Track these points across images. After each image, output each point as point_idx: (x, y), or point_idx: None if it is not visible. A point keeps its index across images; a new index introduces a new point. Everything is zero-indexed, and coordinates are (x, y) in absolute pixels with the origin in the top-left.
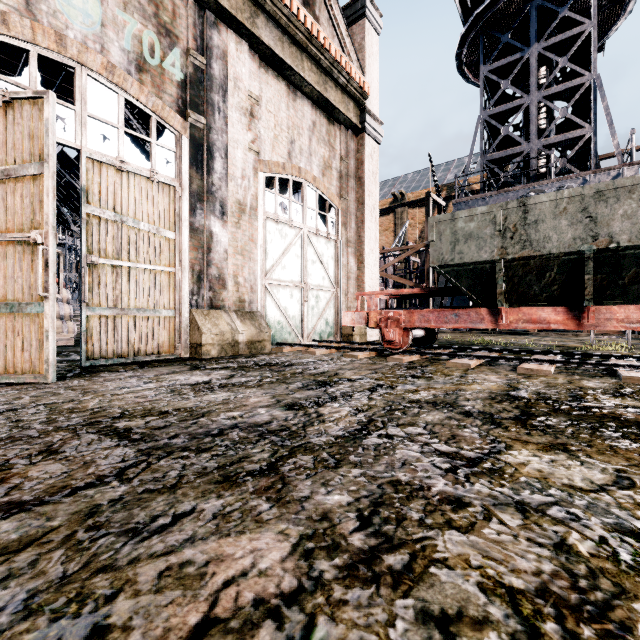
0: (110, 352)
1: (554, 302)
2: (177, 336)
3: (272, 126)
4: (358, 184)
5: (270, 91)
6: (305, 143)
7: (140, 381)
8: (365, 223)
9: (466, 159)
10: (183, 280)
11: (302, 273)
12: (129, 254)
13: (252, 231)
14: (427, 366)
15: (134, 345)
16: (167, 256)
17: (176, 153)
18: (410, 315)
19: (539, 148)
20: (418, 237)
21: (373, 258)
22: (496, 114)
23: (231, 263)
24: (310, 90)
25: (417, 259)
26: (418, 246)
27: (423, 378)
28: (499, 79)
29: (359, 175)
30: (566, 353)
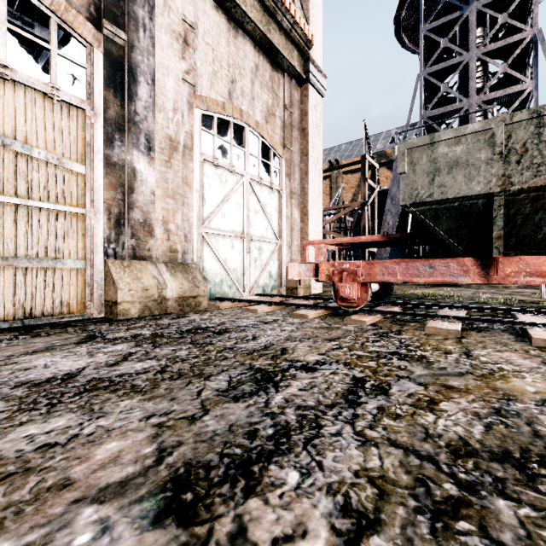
0: None
1: None
2: (88, 292)
3: (210, 60)
4: (302, 135)
5: (208, 21)
6: (247, 85)
7: None
8: (309, 175)
9: (393, 131)
10: (96, 224)
11: (244, 223)
12: (16, 188)
13: (186, 173)
14: (400, 332)
15: (24, 304)
16: (74, 194)
17: (86, 69)
18: (370, 267)
19: (479, 104)
20: (351, 199)
21: (317, 210)
22: (435, 73)
23: (160, 207)
24: (252, 28)
25: (351, 218)
26: (355, 204)
27: (415, 360)
28: (438, 37)
29: (303, 126)
30: None
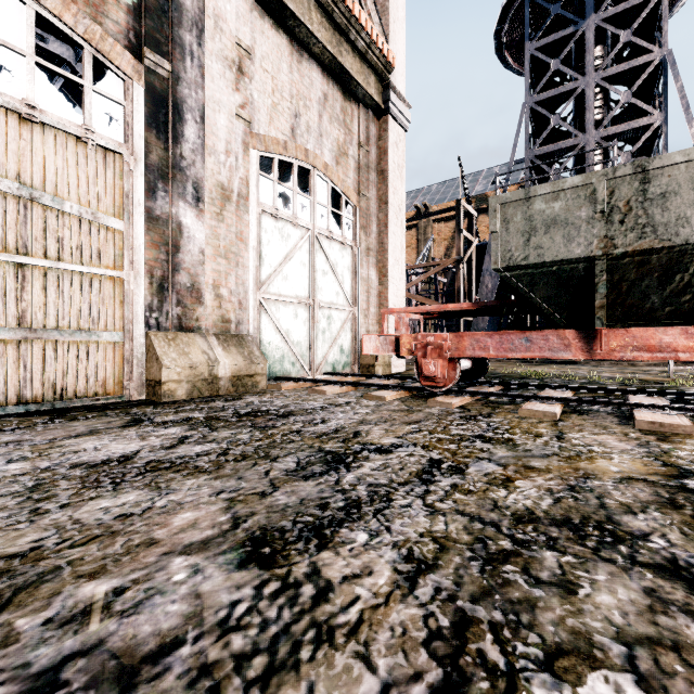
0: (11, 395)
1: (682, 320)
2: (127, 370)
3: (269, 91)
4: (380, 178)
5: (266, 44)
6: (314, 119)
7: (6, 456)
8: (389, 227)
9: (496, 169)
10: (136, 290)
11: (310, 286)
12: (46, 248)
13: (241, 227)
14: (491, 415)
15: (55, 384)
16: (111, 254)
17: (125, 107)
18: (458, 340)
19: (597, 140)
20: (443, 255)
21: (399, 271)
22: (544, 101)
23: (210, 268)
24: (320, 50)
25: (443, 279)
26: (447, 262)
27: (500, 443)
28: (548, 58)
29: (382, 167)
30: (674, 393)
